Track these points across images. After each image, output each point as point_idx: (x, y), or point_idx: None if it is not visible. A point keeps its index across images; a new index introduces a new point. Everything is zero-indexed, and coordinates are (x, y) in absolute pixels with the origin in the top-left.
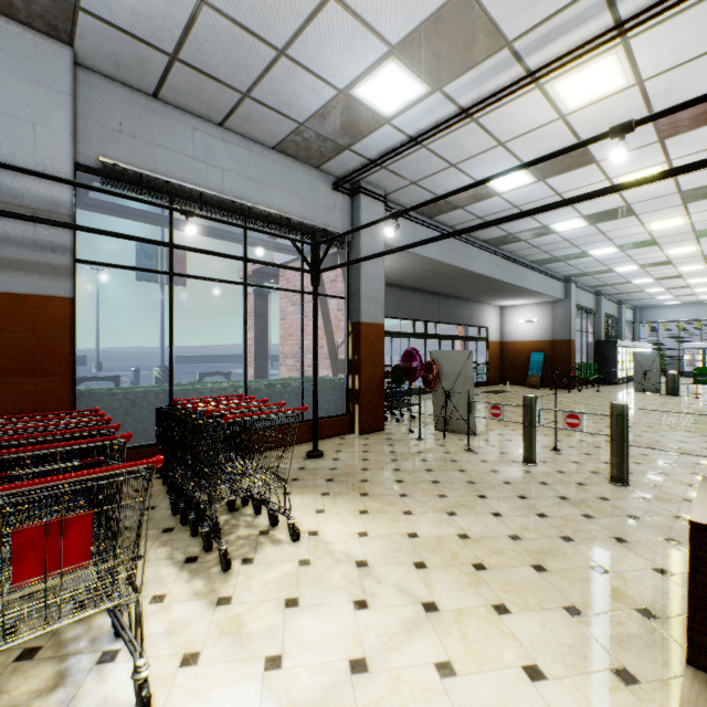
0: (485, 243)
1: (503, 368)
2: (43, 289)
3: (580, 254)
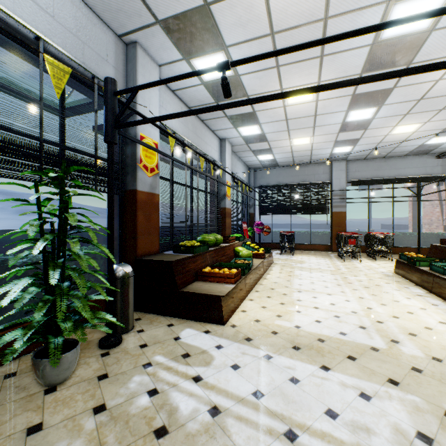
0: None
1: None
2: (341, 210)
3: None
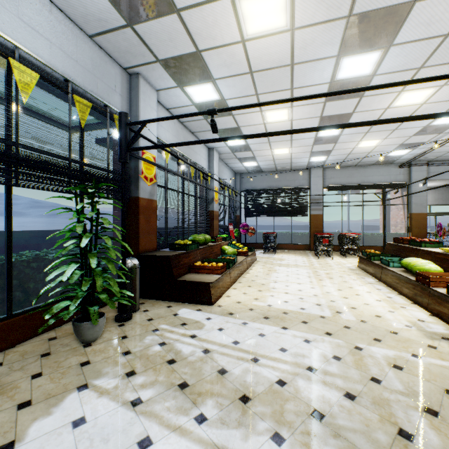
0: None
1: None
2: (318, 213)
3: None
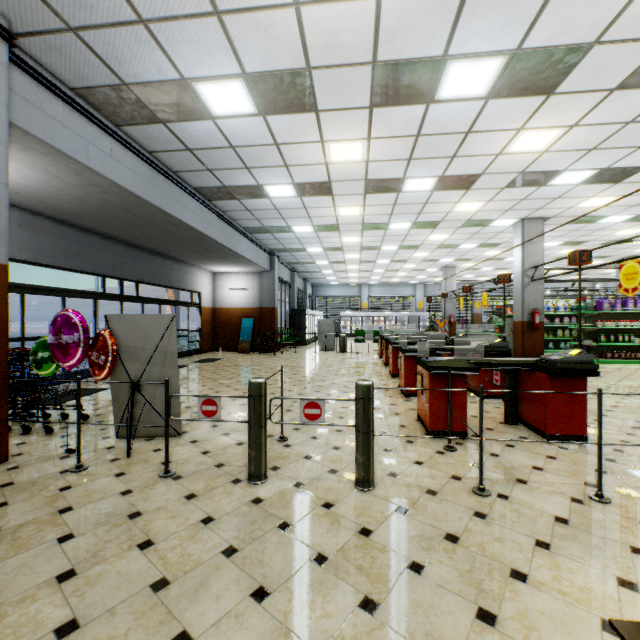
0: (197, 192)
1: (216, 334)
2: None
3: (286, 228)
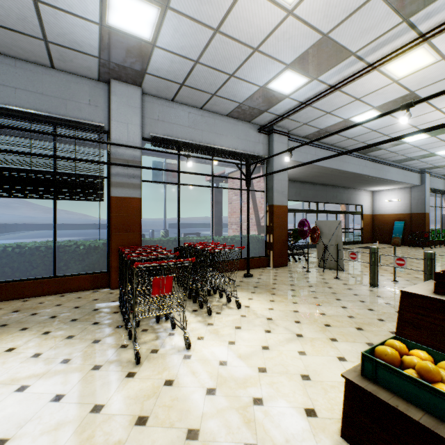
0: (356, 152)
1: (373, 232)
2: (130, 195)
3: (429, 154)
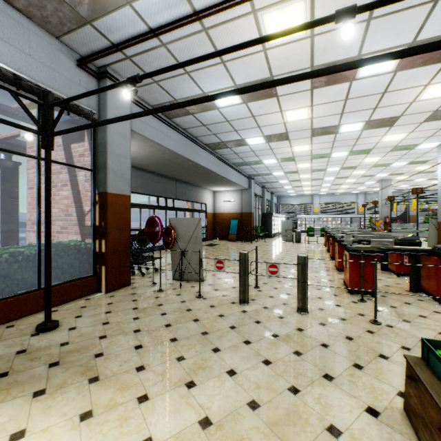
0: (207, 146)
1: (215, 229)
2: None
3: (258, 162)
